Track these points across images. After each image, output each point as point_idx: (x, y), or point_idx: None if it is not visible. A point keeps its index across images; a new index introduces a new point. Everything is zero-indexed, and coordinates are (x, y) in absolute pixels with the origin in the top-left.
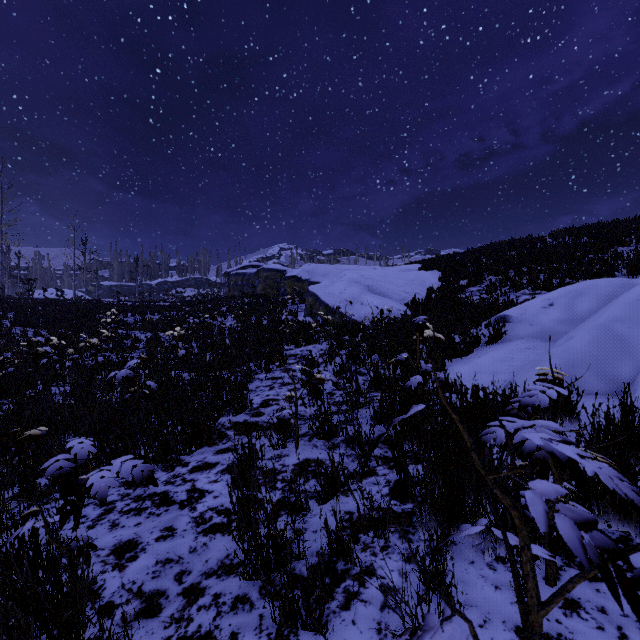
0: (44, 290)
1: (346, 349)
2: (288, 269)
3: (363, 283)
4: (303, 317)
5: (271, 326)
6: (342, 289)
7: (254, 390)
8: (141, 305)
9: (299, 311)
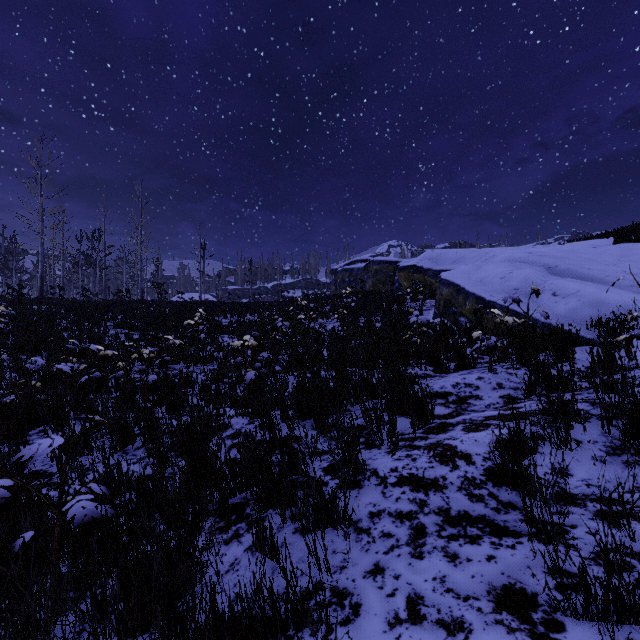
0: (165, 292)
1: (569, 391)
2: (403, 260)
3: (536, 263)
4: (432, 318)
5: (387, 331)
6: (504, 272)
7: (365, 528)
8: (244, 305)
9: (423, 309)
